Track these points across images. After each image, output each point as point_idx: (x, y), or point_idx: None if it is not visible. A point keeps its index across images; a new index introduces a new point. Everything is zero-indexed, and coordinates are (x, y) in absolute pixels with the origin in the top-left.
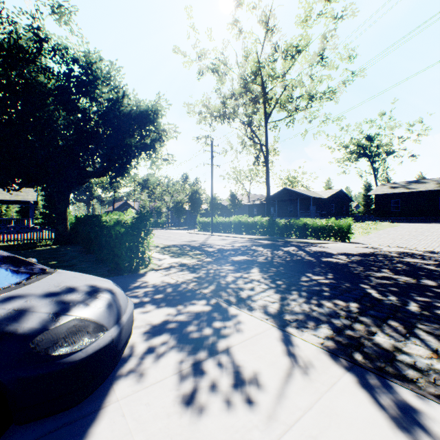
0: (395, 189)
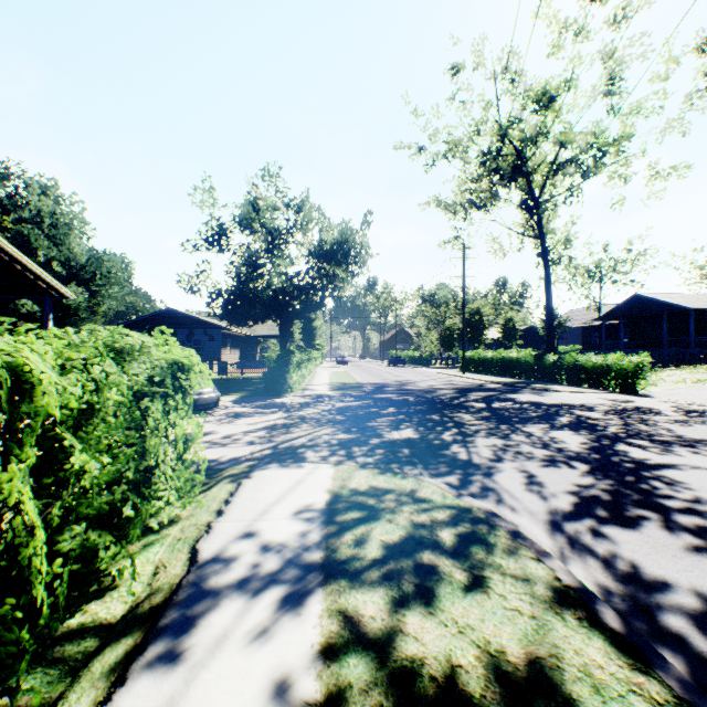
0: None
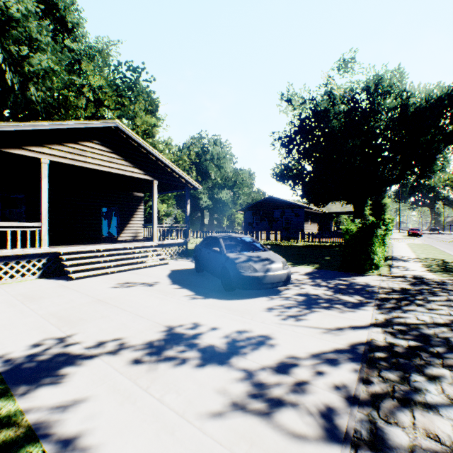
0: None
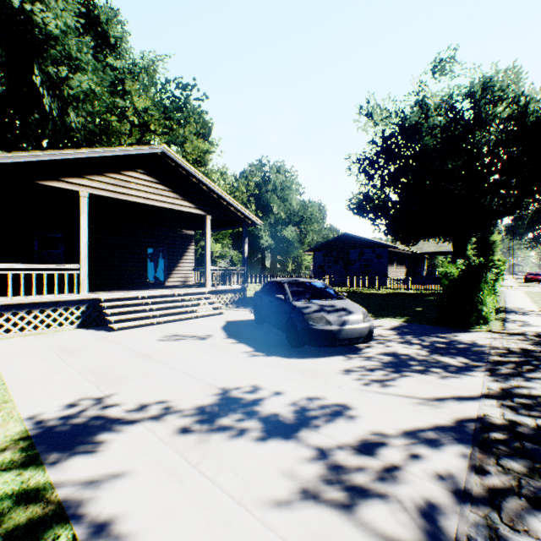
0: None
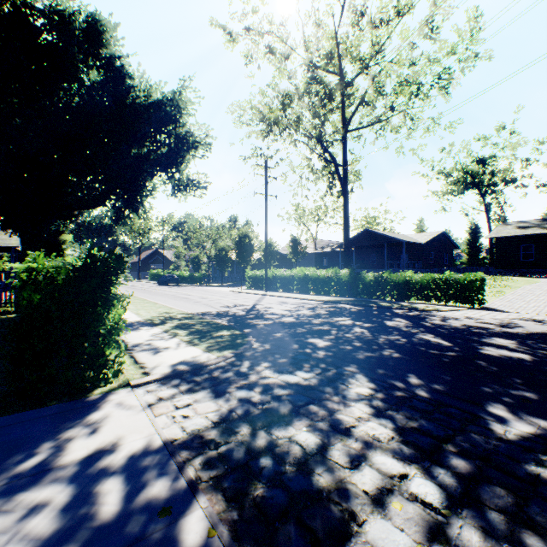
0: (527, 229)
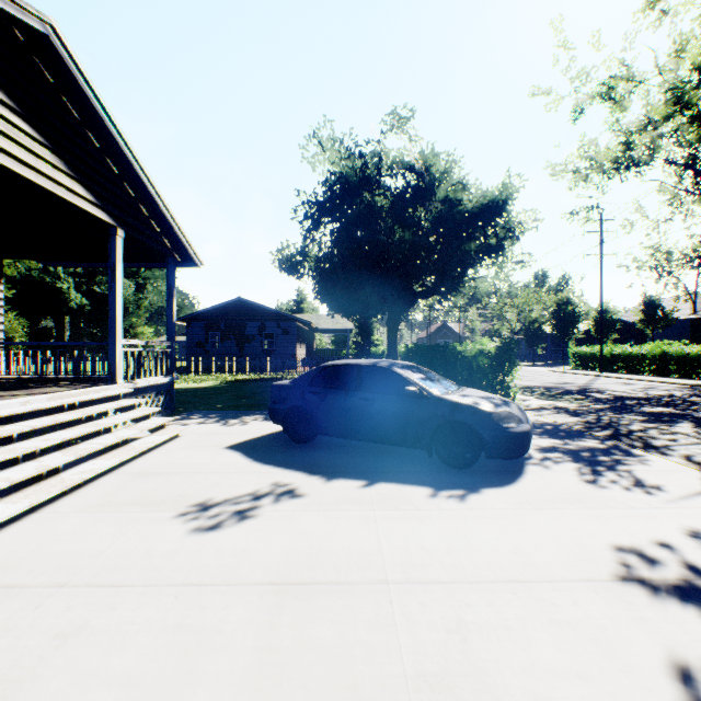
0: None
